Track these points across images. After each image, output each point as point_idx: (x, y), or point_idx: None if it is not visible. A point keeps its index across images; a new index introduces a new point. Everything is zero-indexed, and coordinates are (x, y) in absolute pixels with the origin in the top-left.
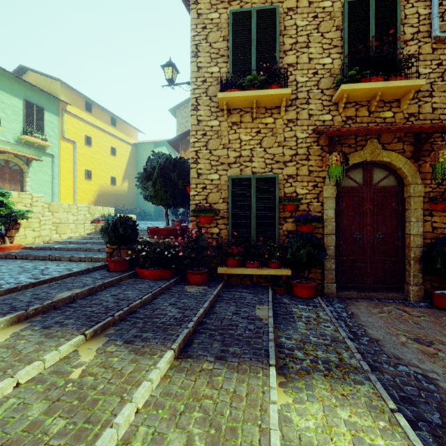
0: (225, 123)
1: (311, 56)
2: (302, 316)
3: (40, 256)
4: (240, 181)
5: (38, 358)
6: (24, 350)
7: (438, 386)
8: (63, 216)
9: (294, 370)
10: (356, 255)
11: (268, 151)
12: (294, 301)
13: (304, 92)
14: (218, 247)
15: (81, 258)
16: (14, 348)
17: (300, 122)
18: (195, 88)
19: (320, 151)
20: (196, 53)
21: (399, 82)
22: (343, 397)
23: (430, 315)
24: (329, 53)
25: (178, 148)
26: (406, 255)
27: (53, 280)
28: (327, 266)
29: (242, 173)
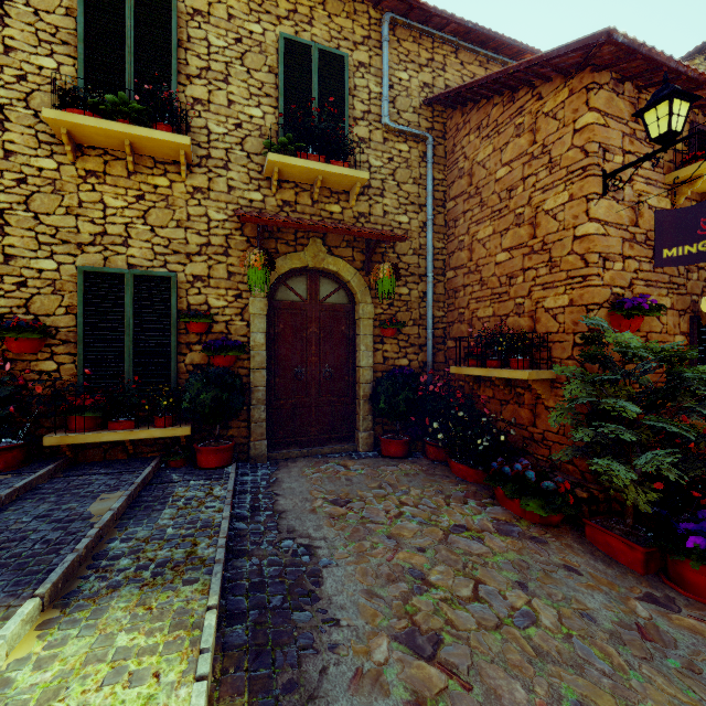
0: (71, 169)
1: (233, 97)
2: (182, 498)
3: None
4: (103, 278)
5: None
6: None
7: (315, 555)
8: None
9: (92, 592)
10: (298, 397)
11: (159, 232)
12: (190, 476)
13: (222, 150)
14: (49, 396)
15: None
16: None
17: (214, 194)
18: None
19: (245, 244)
20: (0, 16)
21: (341, 169)
22: (147, 612)
23: (370, 466)
24: (259, 102)
25: None
26: (357, 393)
27: None
28: (254, 416)
29: (107, 265)
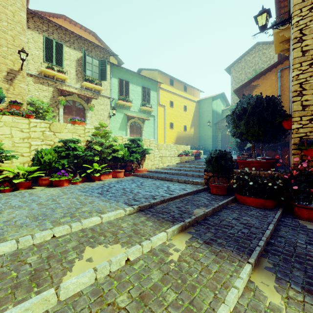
0: None
1: None
2: None
3: (159, 177)
4: None
5: (231, 284)
6: (209, 266)
7: None
8: (163, 152)
9: None
10: None
11: None
12: None
13: None
14: None
15: (185, 181)
16: (198, 260)
17: None
18: (299, 20)
19: None
20: None
21: None
22: None
23: None
24: None
25: (240, 95)
26: None
27: (180, 196)
28: None
29: None
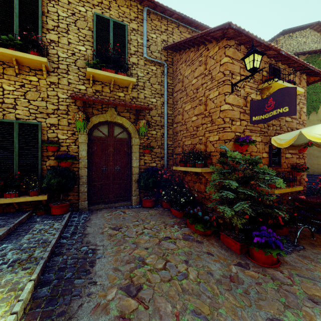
0: None
1: (70, 40)
2: (37, 229)
3: None
4: (2, 124)
5: None
6: None
7: (95, 253)
8: None
9: None
10: (103, 181)
11: (32, 103)
12: (45, 219)
13: (65, 65)
14: None
15: None
16: None
17: (61, 86)
18: None
19: (77, 110)
20: None
21: (122, 76)
22: None
23: (135, 212)
24: (84, 43)
25: None
26: (132, 179)
27: None
28: (81, 190)
29: (5, 118)
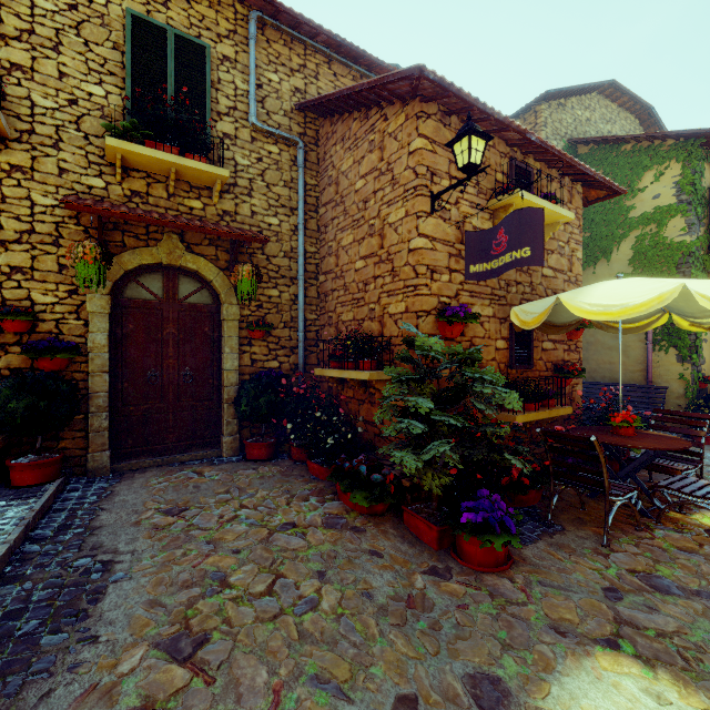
0: None
1: (65, 69)
2: None
3: None
4: None
5: None
6: None
7: (110, 571)
8: None
9: None
10: (152, 402)
11: None
12: None
13: (50, 126)
14: None
15: None
16: None
17: (39, 176)
18: None
19: (83, 235)
20: None
21: (196, 163)
22: None
23: (227, 471)
24: (100, 79)
25: None
26: (223, 397)
27: None
28: (93, 425)
29: None
